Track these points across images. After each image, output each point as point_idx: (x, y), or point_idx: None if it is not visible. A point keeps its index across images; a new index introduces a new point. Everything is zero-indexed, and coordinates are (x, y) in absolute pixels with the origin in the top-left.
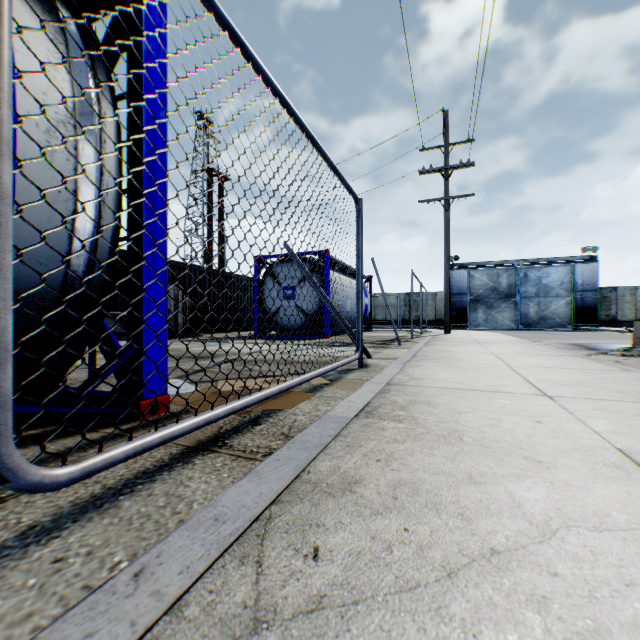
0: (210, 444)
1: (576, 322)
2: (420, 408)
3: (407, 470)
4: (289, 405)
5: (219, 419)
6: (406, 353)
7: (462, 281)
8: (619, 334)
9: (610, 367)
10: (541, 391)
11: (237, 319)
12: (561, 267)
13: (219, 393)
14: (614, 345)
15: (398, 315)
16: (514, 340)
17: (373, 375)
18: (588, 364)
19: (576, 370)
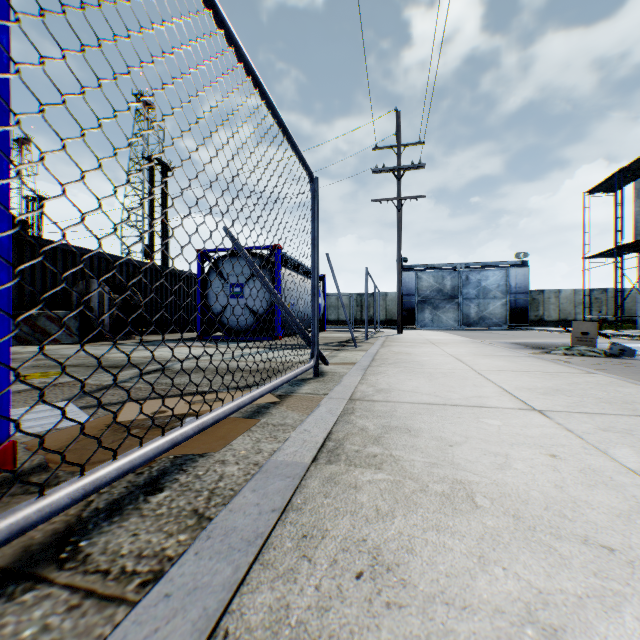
0: (45, 555)
1: (511, 322)
2: (399, 439)
3: (415, 602)
4: (218, 443)
5: (58, 512)
6: (364, 356)
7: (411, 282)
8: (549, 333)
9: (572, 369)
10: (527, 404)
11: (179, 319)
12: (498, 271)
13: (63, 459)
14: (551, 344)
15: (351, 315)
16: (465, 340)
17: (332, 387)
18: (549, 366)
19: (543, 374)
